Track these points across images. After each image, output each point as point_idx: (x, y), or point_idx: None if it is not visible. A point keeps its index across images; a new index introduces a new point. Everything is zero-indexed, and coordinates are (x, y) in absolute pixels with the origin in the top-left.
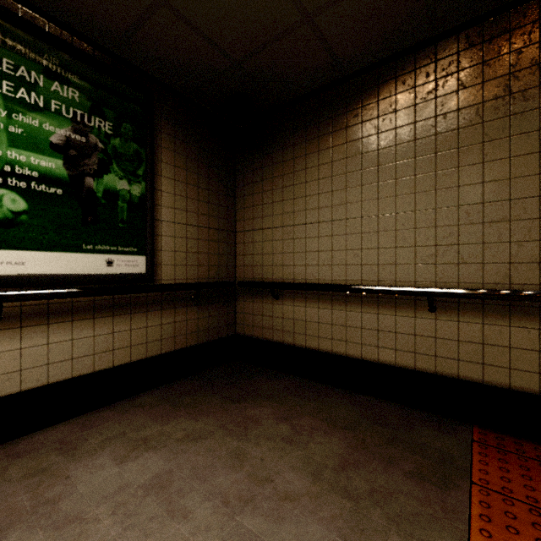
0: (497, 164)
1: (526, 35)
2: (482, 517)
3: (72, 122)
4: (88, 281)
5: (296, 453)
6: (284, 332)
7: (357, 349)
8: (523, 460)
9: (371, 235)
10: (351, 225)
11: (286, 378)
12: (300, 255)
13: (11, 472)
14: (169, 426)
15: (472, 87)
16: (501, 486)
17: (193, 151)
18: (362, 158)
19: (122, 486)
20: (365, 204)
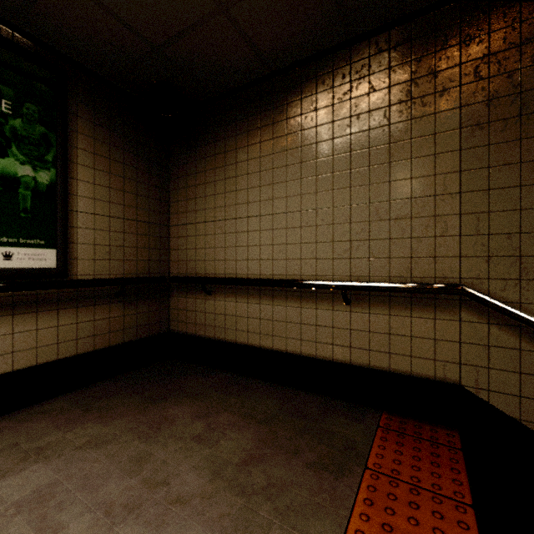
0: (401, 164)
1: (424, 45)
2: (366, 501)
3: None
4: None
5: (203, 452)
6: (216, 328)
7: (283, 343)
8: (418, 442)
9: (295, 230)
10: (277, 220)
11: (217, 374)
12: (231, 250)
13: None
14: (72, 432)
15: (381, 91)
16: (392, 469)
17: (118, 139)
18: (287, 154)
19: None
20: (290, 200)
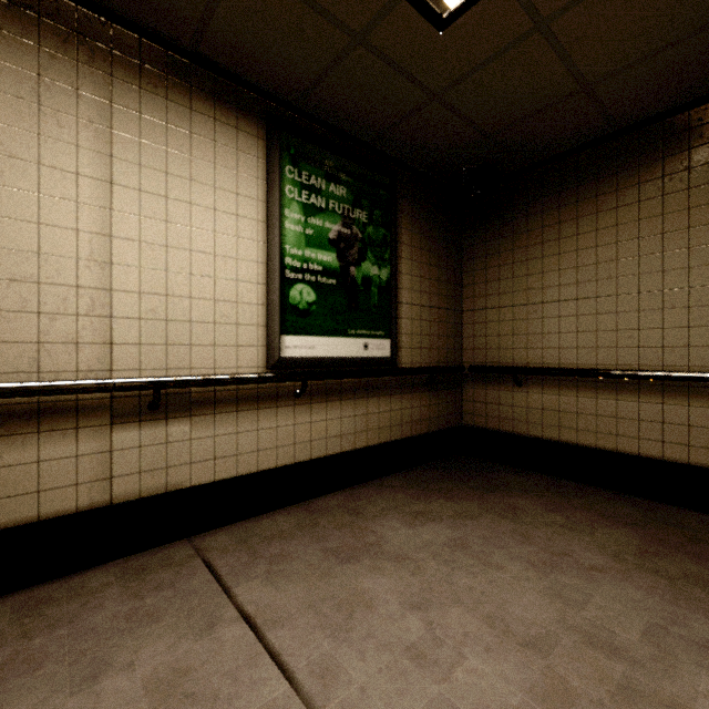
0: None
1: None
2: None
3: (341, 218)
4: (352, 363)
5: (583, 539)
6: (529, 424)
7: (633, 444)
8: None
9: (653, 313)
10: (623, 301)
11: (532, 475)
12: (551, 337)
13: (322, 523)
14: (433, 505)
15: None
16: None
17: (426, 228)
18: (639, 225)
19: (426, 543)
20: (644, 278)
